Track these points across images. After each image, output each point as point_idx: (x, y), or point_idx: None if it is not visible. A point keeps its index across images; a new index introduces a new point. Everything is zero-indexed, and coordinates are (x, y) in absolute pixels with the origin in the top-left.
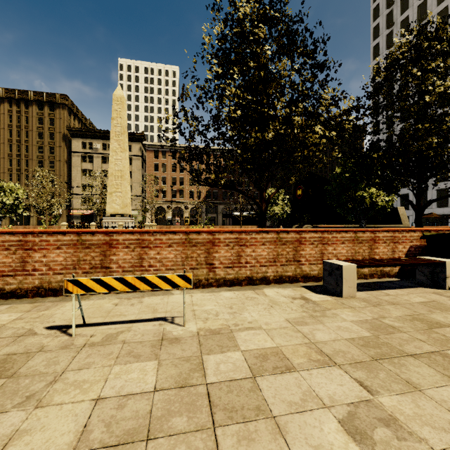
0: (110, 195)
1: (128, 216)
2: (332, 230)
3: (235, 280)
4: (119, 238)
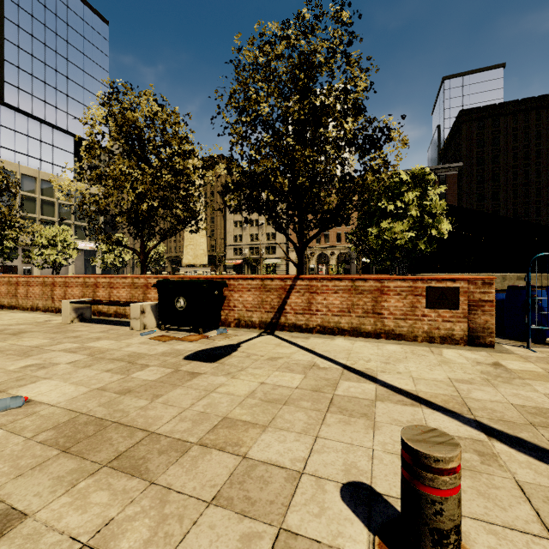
0: (186, 248)
1: (198, 266)
2: (117, 277)
3: None
4: (21, 280)
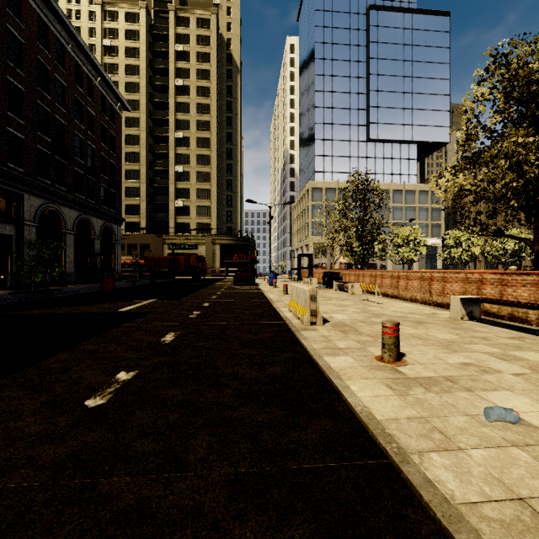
0: None
1: None
2: (512, 273)
3: (441, 304)
4: (401, 274)
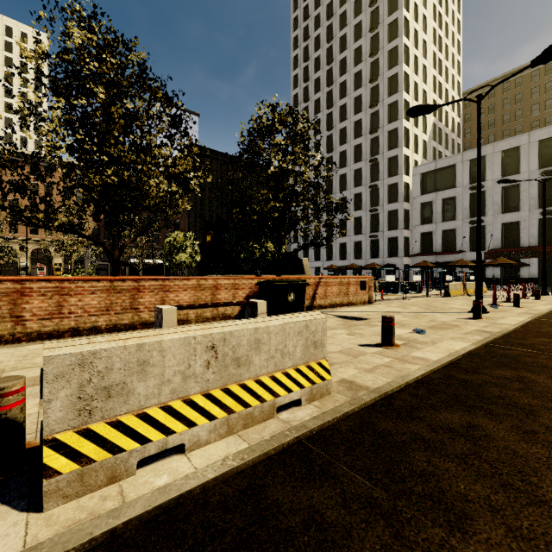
0: None
1: None
2: (175, 279)
3: (55, 333)
4: None
